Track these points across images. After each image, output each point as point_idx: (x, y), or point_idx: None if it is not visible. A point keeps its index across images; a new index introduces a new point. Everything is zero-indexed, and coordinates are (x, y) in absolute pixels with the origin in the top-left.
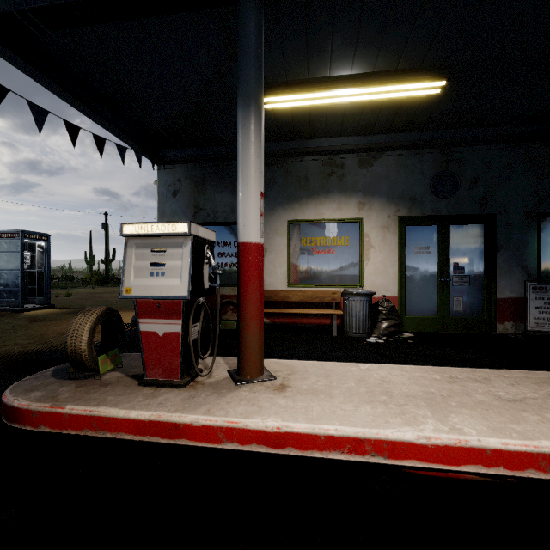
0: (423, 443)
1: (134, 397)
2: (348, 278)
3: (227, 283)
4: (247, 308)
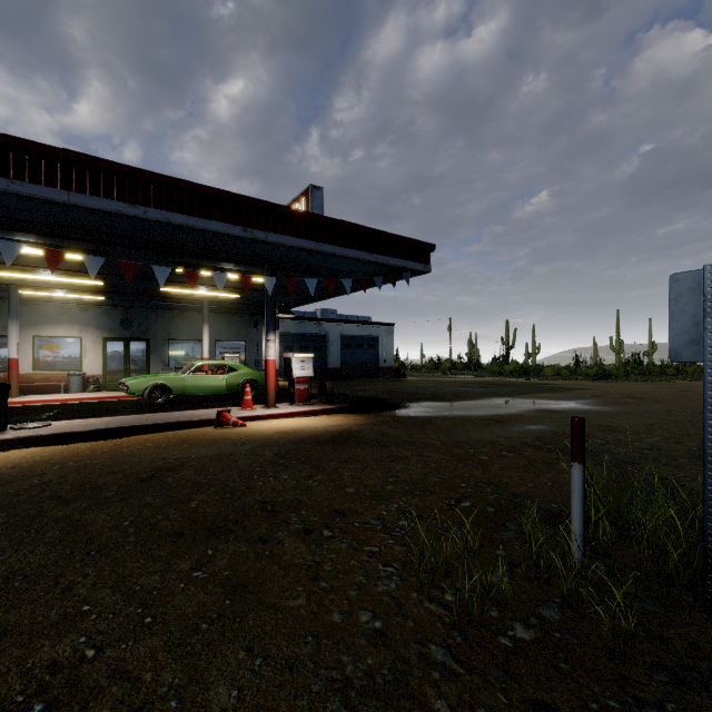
0: (62, 399)
1: None
2: (74, 366)
3: None
4: (13, 377)
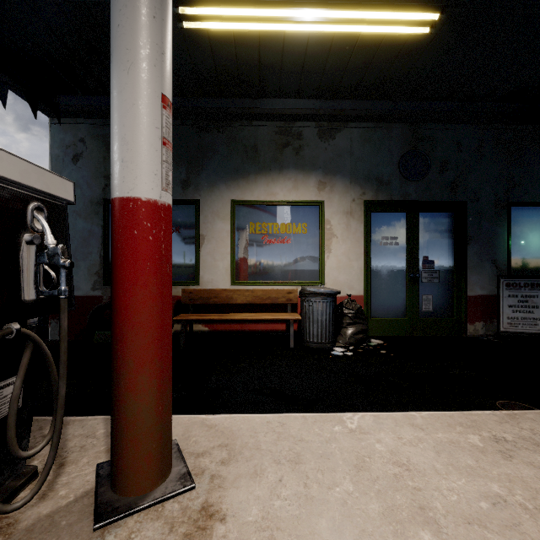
0: None
1: None
2: (306, 273)
3: None
4: (127, 343)
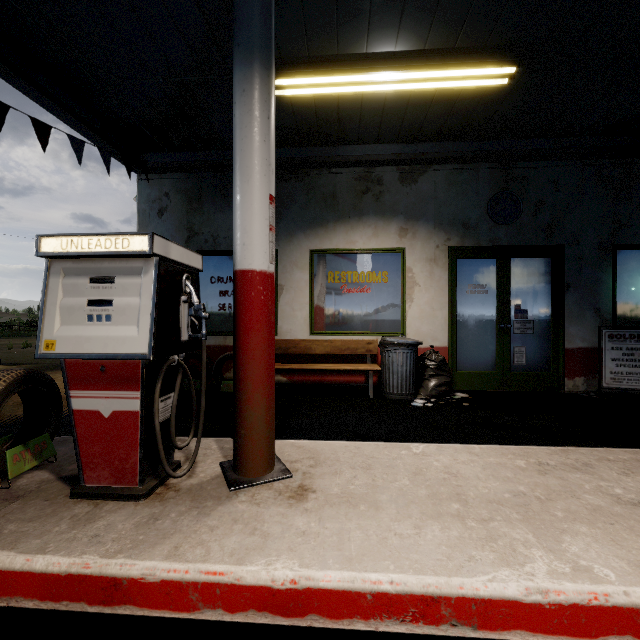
0: (536, 602)
1: (53, 523)
2: (387, 323)
3: (231, 330)
4: (247, 371)
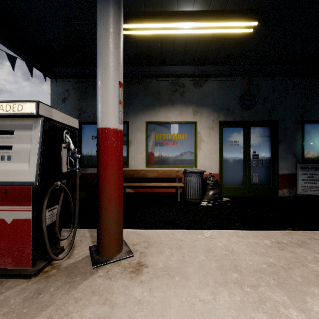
0: None
1: None
2: (187, 161)
3: None
4: (105, 191)
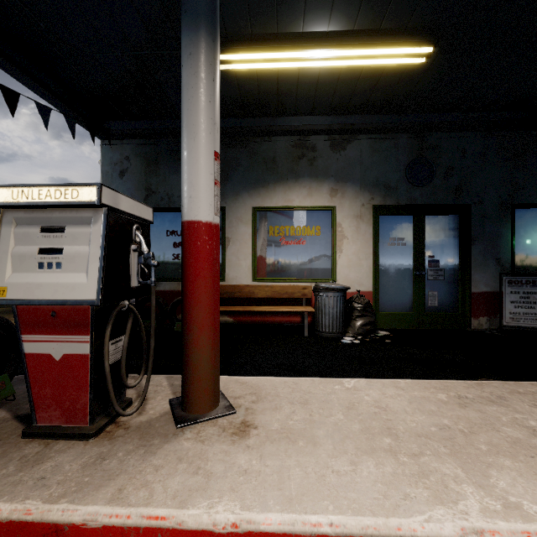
0: None
1: (1, 465)
2: (319, 271)
3: None
4: (194, 315)
